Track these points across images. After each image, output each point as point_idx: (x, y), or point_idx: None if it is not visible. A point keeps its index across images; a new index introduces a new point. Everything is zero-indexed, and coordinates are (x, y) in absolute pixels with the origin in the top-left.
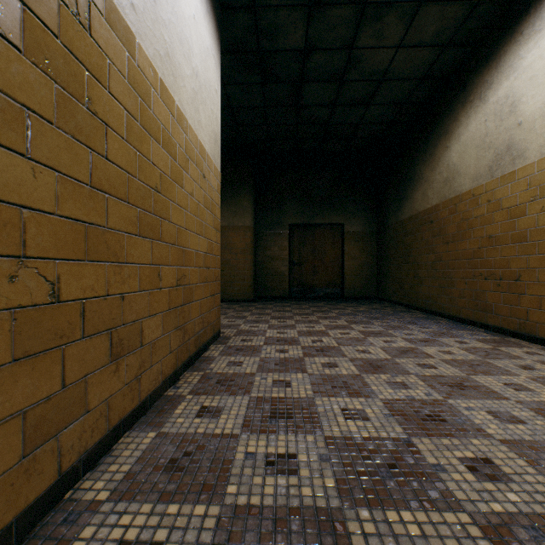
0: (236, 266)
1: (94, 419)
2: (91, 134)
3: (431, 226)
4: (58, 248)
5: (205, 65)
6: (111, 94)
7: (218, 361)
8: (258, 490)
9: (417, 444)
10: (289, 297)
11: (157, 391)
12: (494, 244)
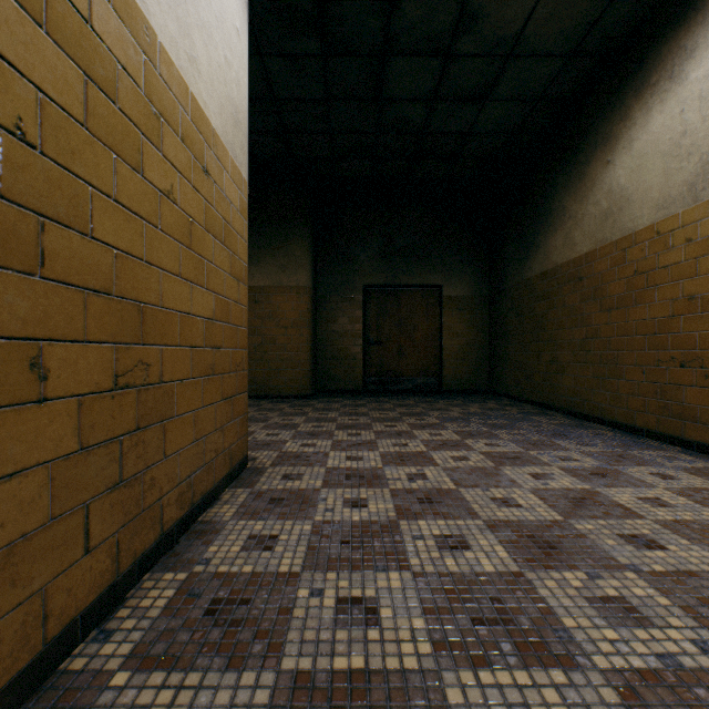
0: (285, 346)
1: None
2: None
3: (579, 284)
4: None
5: None
6: None
7: (228, 535)
8: None
9: None
10: (363, 391)
11: (21, 678)
12: (699, 310)
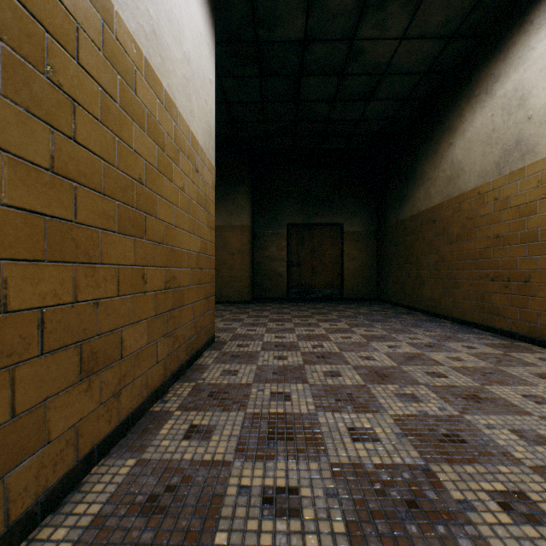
0: (233, 267)
1: (58, 450)
2: (53, 109)
3: (434, 225)
4: (4, 245)
5: (198, 51)
6: (82, 66)
7: (211, 370)
8: (253, 540)
9: (437, 472)
10: (287, 298)
11: (140, 407)
12: (501, 244)
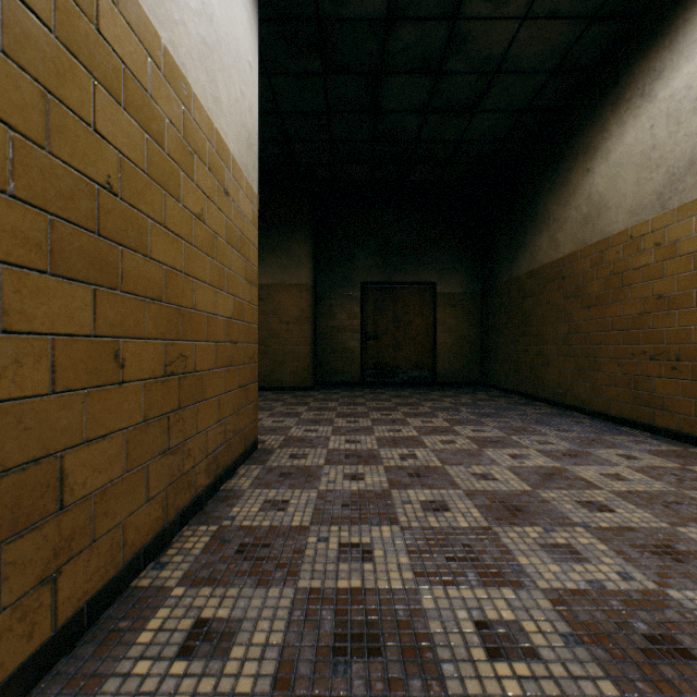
0: (288, 341)
1: None
2: None
3: (563, 283)
4: None
5: (229, 11)
6: None
7: (247, 499)
8: None
9: None
10: (361, 383)
11: (110, 586)
12: (666, 308)
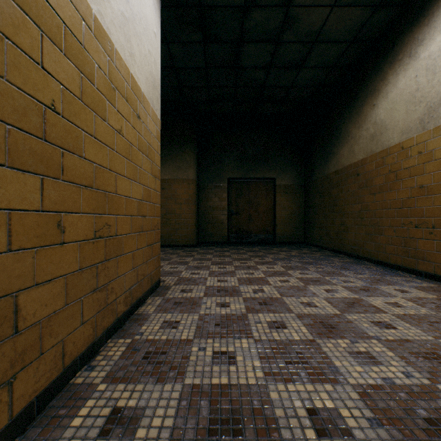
0: (180, 215)
1: None
2: None
3: (357, 178)
4: None
5: None
6: None
7: (152, 320)
8: None
9: None
10: (227, 242)
11: (54, 384)
12: (426, 194)
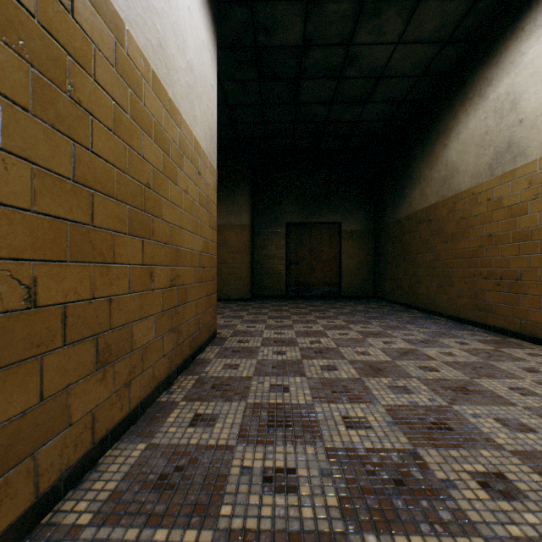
0: (233, 265)
1: (78, 432)
2: (74, 124)
3: (429, 224)
4: (34, 248)
5: (201, 59)
6: (98, 83)
7: (213, 364)
8: (254, 512)
9: (424, 456)
10: (286, 296)
11: (148, 397)
12: (494, 243)
